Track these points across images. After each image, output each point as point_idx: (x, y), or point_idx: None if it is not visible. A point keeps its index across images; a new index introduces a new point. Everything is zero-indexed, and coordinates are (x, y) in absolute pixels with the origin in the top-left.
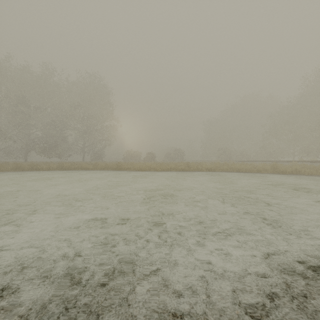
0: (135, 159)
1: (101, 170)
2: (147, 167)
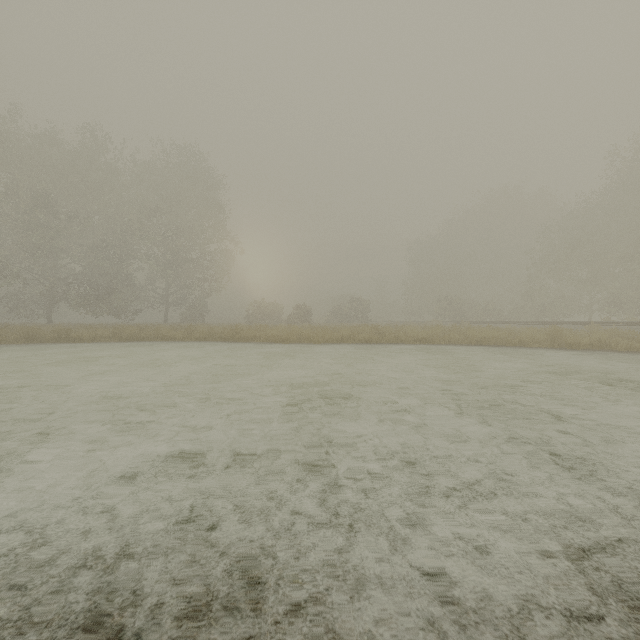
0: (270, 319)
1: (201, 342)
2: (294, 335)
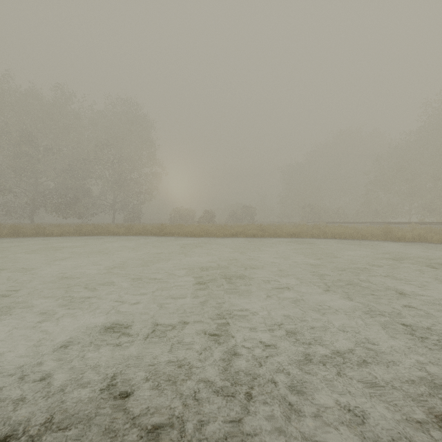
0: (186, 220)
1: (137, 236)
2: (202, 231)
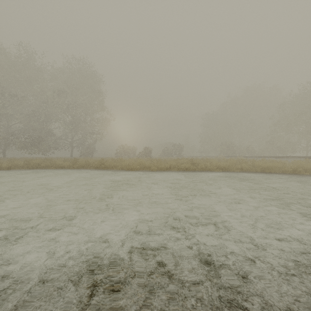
0: (128, 155)
1: (79, 169)
2: (139, 165)
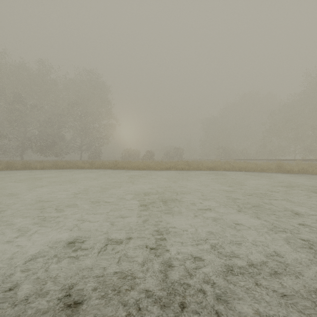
0: (133, 158)
1: (97, 169)
2: (145, 166)
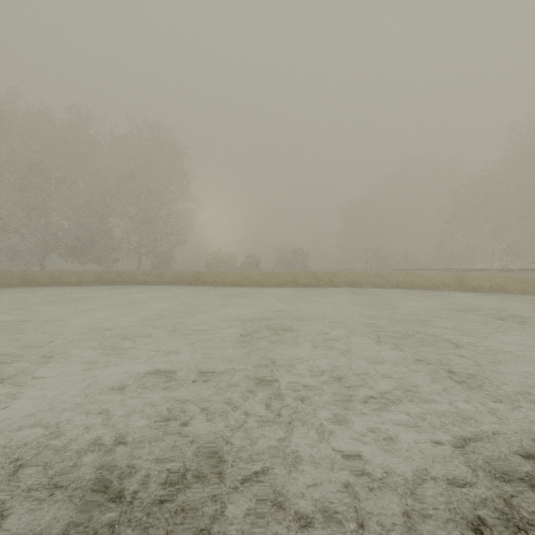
0: (226, 267)
1: (169, 285)
2: (246, 279)
